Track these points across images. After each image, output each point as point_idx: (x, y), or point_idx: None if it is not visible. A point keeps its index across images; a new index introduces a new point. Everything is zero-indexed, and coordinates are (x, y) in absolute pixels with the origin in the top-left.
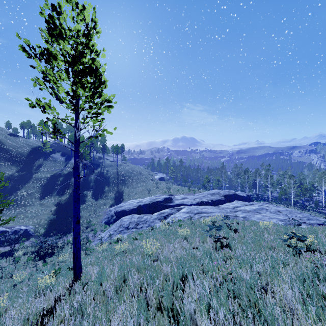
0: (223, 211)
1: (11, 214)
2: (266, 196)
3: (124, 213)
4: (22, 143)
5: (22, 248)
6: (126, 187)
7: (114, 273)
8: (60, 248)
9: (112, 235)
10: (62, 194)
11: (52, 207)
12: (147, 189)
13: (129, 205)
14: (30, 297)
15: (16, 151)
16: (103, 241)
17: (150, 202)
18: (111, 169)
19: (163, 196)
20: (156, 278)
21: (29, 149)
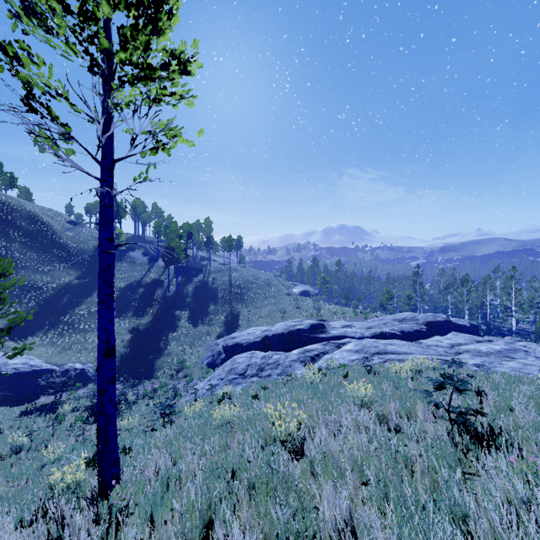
0: (430, 352)
1: (64, 343)
2: (506, 329)
3: (239, 349)
4: (87, 235)
5: (72, 400)
6: (244, 306)
7: (184, 498)
8: (128, 404)
9: (216, 386)
10: (142, 314)
11: (125, 335)
12: (280, 310)
13: (247, 335)
14: (0, 525)
15: (76, 246)
16: (200, 396)
17: (285, 331)
18: (221, 277)
19: (309, 321)
20: (303, 537)
21: (96, 244)
